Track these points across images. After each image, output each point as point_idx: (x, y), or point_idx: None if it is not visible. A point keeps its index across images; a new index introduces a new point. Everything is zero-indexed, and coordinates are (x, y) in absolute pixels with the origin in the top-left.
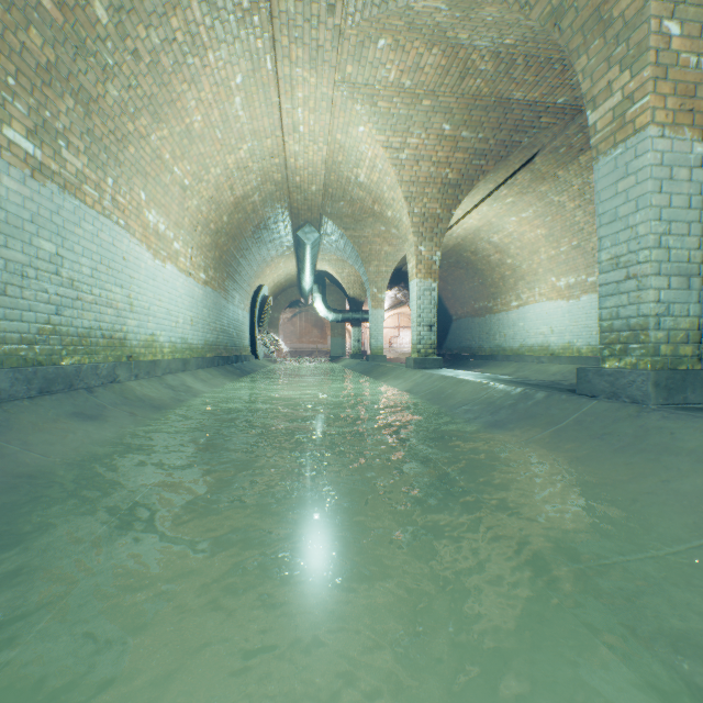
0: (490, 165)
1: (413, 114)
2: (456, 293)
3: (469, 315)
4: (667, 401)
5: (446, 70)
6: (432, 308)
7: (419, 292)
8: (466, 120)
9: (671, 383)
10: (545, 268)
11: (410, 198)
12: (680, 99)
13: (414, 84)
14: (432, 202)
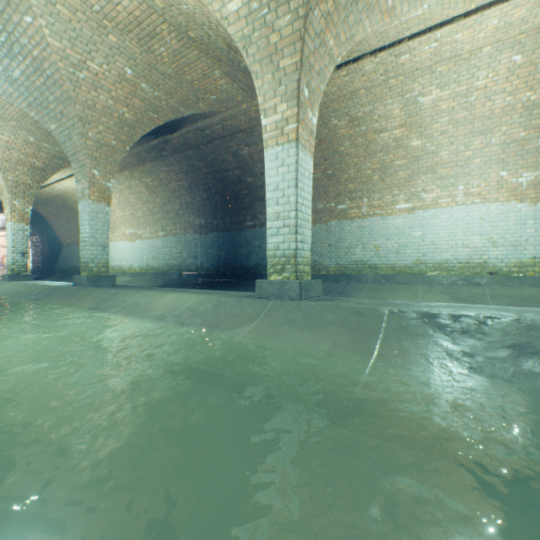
0: (67, 165)
1: (4, 125)
2: (66, 227)
3: (77, 244)
4: (93, 285)
5: (26, 116)
6: (26, 242)
7: (14, 231)
8: (46, 139)
9: (95, 279)
10: (120, 222)
11: (5, 169)
12: (101, 193)
13: (3, 112)
14: (24, 175)
